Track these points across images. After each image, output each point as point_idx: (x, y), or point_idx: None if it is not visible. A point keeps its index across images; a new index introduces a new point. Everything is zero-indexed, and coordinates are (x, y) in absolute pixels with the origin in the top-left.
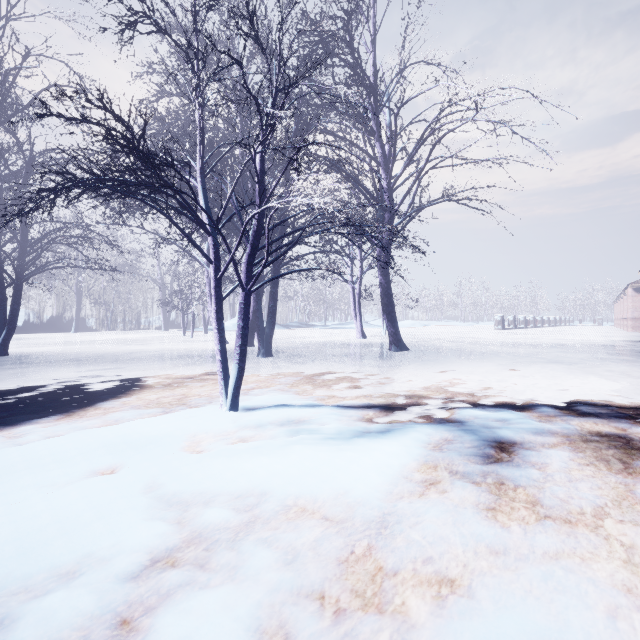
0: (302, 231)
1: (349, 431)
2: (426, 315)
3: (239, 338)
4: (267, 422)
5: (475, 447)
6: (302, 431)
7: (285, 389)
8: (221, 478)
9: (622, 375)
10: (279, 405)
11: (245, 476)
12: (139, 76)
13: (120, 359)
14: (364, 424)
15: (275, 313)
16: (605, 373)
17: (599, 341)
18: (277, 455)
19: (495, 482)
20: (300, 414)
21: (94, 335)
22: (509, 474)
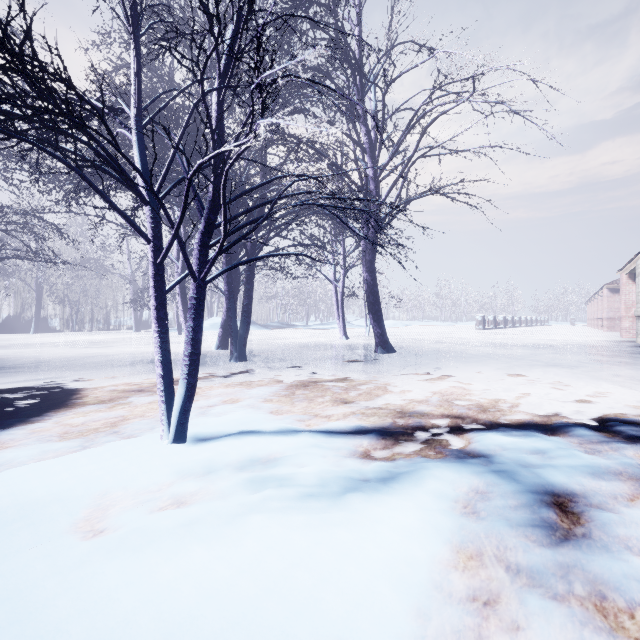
0: (274, 202)
1: (338, 480)
2: (407, 315)
3: (188, 344)
4: (221, 465)
5: (525, 507)
6: (270, 482)
7: (255, 406)
8: (106, 615)
9: (633, 380)
10: (243, 433)
11: (152, 610)
12: (97, 45)
13: (68, 365)
14: (358, 464)
15: (250, 312)
16: (613, 378)
17: (582, 341)
18: (223, 543)
19: (589, 594)
20: (270, 448)
21: (55, 336)
22: (604, 573)
